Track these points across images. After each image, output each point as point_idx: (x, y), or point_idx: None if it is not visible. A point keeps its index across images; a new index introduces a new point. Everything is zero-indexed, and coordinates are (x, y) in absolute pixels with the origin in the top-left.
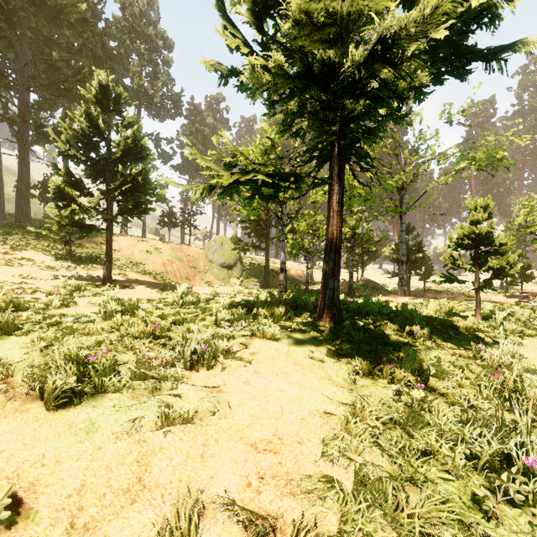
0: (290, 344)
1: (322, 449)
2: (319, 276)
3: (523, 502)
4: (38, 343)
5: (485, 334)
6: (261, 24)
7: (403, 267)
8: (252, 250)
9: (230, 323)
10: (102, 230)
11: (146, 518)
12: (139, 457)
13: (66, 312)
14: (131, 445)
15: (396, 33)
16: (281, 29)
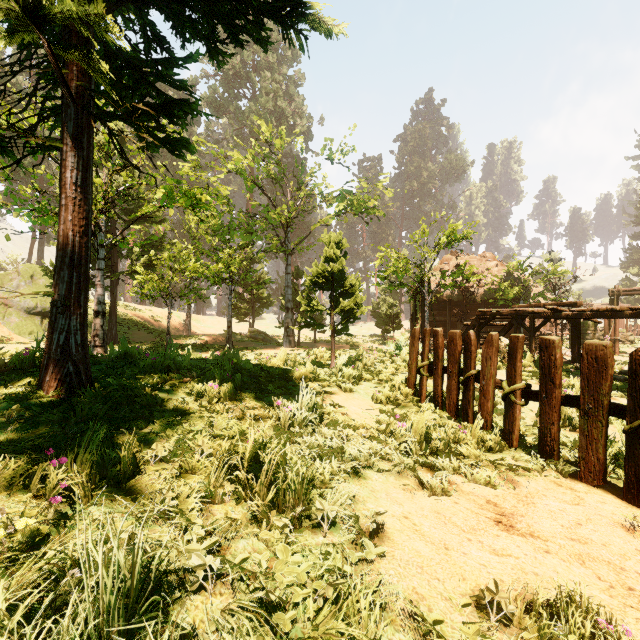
0: None
1: None
2: (203, 328)
3: None
4: None
5: (320, 383)
6: None
7: (288, 314)
8: None
9: None
10: None
11: None
12: None
13: None
14: None
15: None
16: None
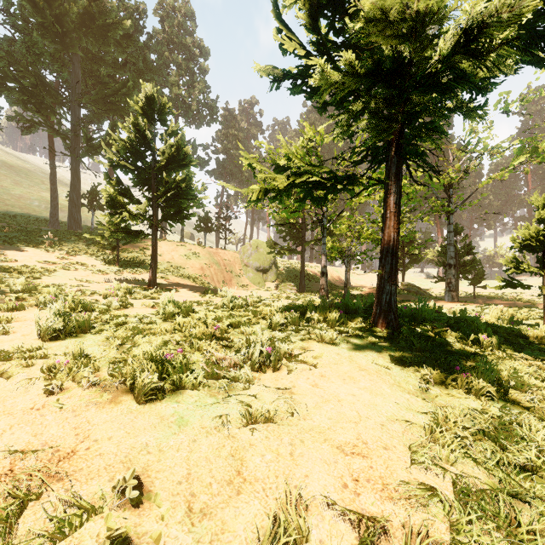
0: (350, 349)
1: (410, 456)
2: (355, 280)
3: None
4: (113, 341)
5: None
6: (317, 25)
7: (451, 270)
8: (287, 254)
9: (284, 326)
10: (148, 235)
11: (254, 509)
12: (233, 452)
13: (128, 313)
14: (222, 439)
15: (486, 22)
16: (351, 29)
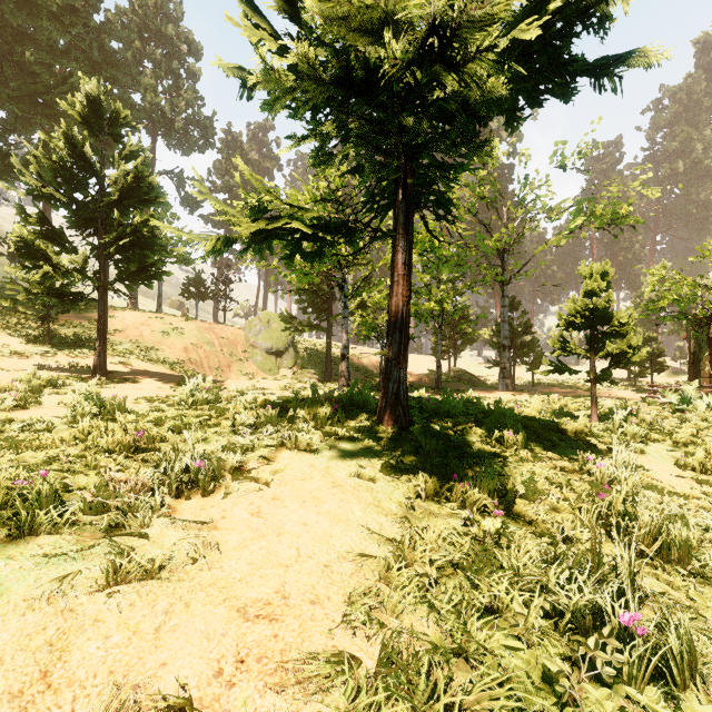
0: (333, 457)
1: (344, 610)
2: None
3: (618, 677)
4: None
5: (599, 439)
6: (295, 12)
7: (505, 353)
8: (308, 331)
9: (254, 429)
10: (93, 301)
11: None
12: (55, 637)
13: (16, 416)
14: (48, 617)
15: (456, 16)
16: (306, 10)
